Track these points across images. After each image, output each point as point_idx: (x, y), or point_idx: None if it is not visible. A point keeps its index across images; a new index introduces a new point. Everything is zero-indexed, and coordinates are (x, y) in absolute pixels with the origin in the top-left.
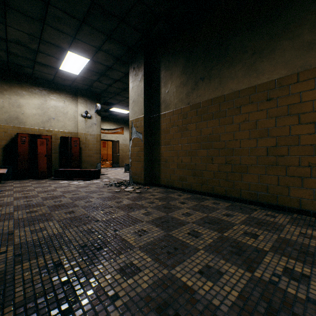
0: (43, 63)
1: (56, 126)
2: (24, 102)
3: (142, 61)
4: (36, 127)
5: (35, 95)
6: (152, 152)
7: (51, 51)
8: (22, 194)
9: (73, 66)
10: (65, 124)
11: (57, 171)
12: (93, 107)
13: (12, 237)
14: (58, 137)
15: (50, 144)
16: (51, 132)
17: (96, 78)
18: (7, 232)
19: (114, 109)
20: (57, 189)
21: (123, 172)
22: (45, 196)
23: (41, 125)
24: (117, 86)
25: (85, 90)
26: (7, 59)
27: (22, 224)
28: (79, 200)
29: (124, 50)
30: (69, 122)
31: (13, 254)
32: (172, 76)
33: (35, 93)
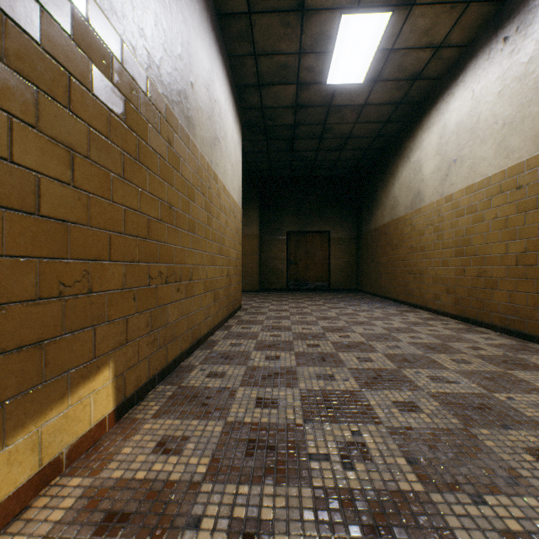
0: None
1: None
2: None
3: None
4: None
5: None
6: None
7: None
8: None
9: None
10: None
11: None
12: None
13: None
14: None
15: None
16: None
17: None
18: None
19: None
20: None
21: None
22: None
23: None
24: None
25: None
26: None
27: None
28: None
29: None
30: None
31: None
32: None
33: None
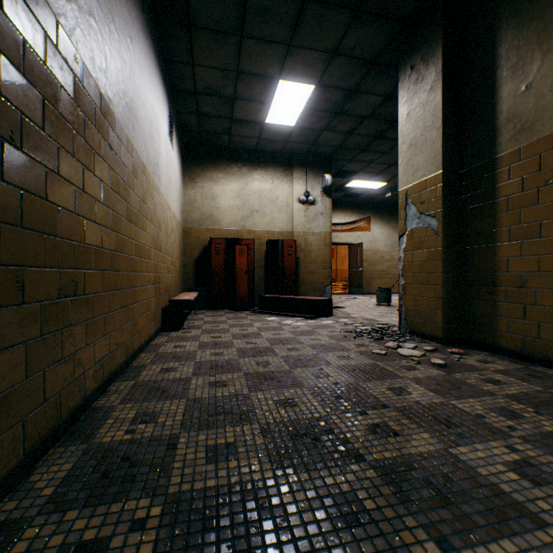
0: (242, 119)
1: (260, 223)
2: (219, 191)
3: (438, 38)
4: (234, 227)
5: (233, 176)
6: (467, 260)
7: (253, 91)
8: (211, 337)
9: (287, 110)
10: (274, 218)
11: (261, 298)
12: (317, 183)
13: (170, 460)
14: (262, 241)
15: (252, 254)
16: (254, 234)
17: (324, 125)
18: (167, 438)
19: (354, 183)
20: (261, 333)
21: (373, 304)
22: (243, 346)
23: (240, 223)
24: (363, 132)
25: (304, 154)
26: (198, 126)
27: (196, 417)
28: (301, 368)
29: (389, 33)
30: (279, 214)
31: (152, 546)
32: (545, 34)
33: (233, 173)
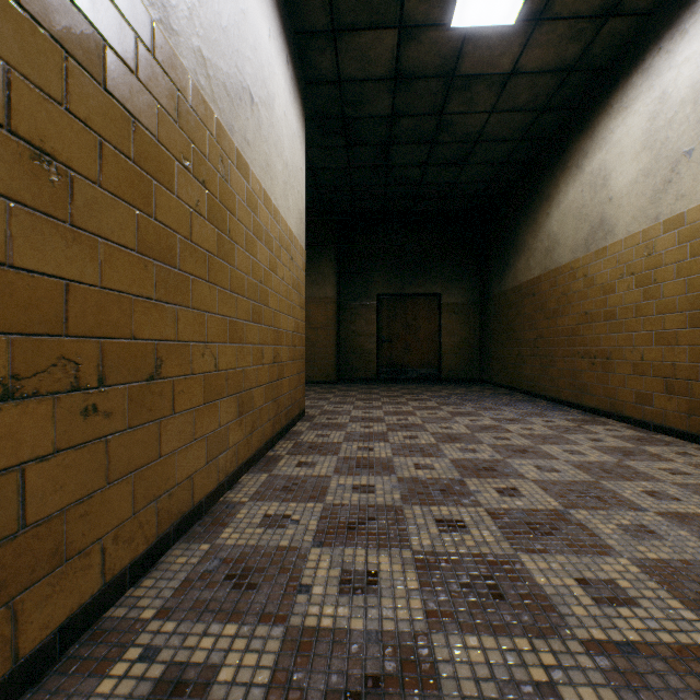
0: None
1: None
2: None
3: None
4: None
5: None
6: None
7: None
8: None
9: None
10: None
11: None
12: None
13: None
14: None
15: None
16: None
17: None
18: None
19: None
20: None
21: None
22: None
23: None
24: None
25: None
26: None
27: None
28: None
29: None
30: None
31: None
32: None
33: None
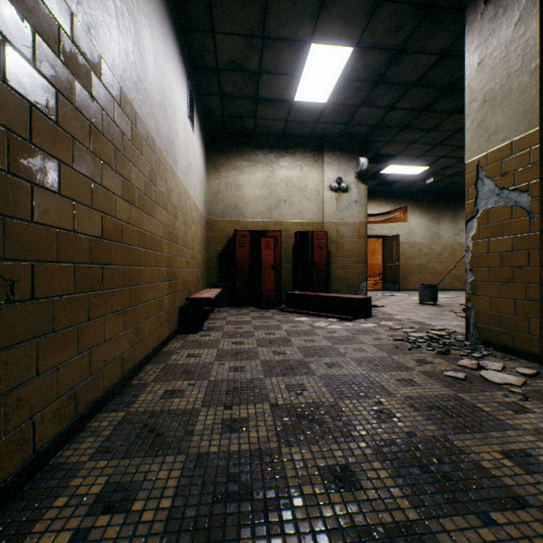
0: (268, 98)
1: (287, 213)
2: (244, 180)
3: None
4: (260, 219)
5: (258, 164)
6: None
7: (280, 61)
8: (232, 343)
9: (318, 83)
10: (302, 208)
11: (289, 296)
12: (350, 168)
13: None
14: (290, 234)
15: (279, 247)
16: (280, 225)
17: (361, 98)
18: None
19: (390, 169)
20: (291, 338)
21: (414, 302)
22: (269, 358)
23: (266, 214)
24: (407, 105)
25: (335, 136)
26: (221, 110)
27: (194, 504)
28: (350, 398)
29: None
30: (308, 204)
31: None
32: None
33: (258, 161)
